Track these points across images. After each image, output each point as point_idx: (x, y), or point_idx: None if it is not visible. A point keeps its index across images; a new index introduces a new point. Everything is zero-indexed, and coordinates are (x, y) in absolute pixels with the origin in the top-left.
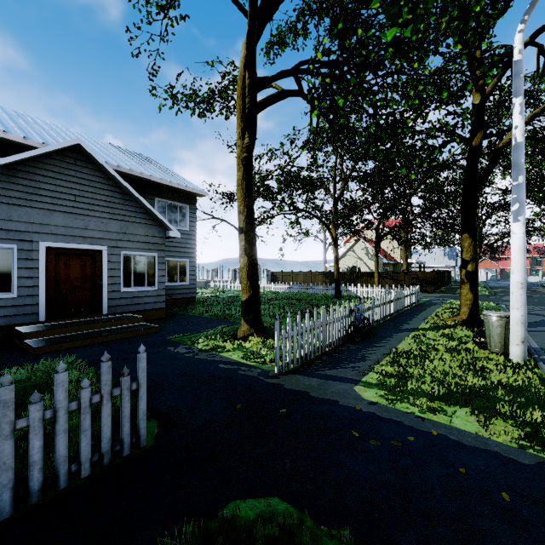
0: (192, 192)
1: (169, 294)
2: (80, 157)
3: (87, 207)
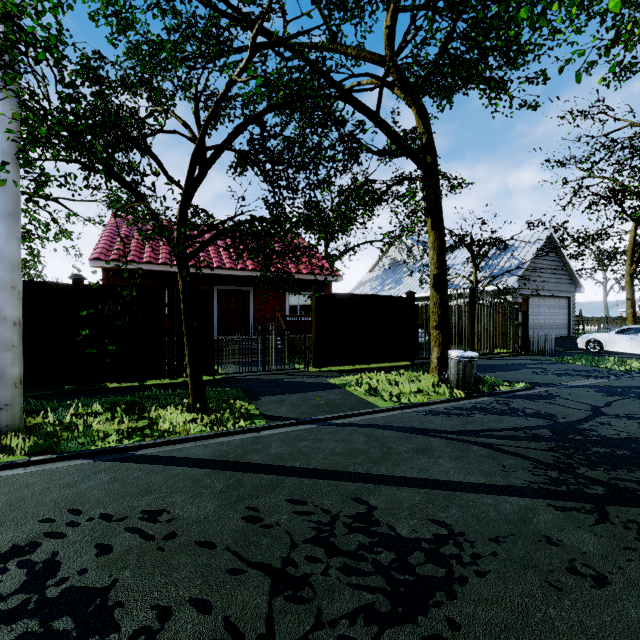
0: None
1: None
2: None
3: None
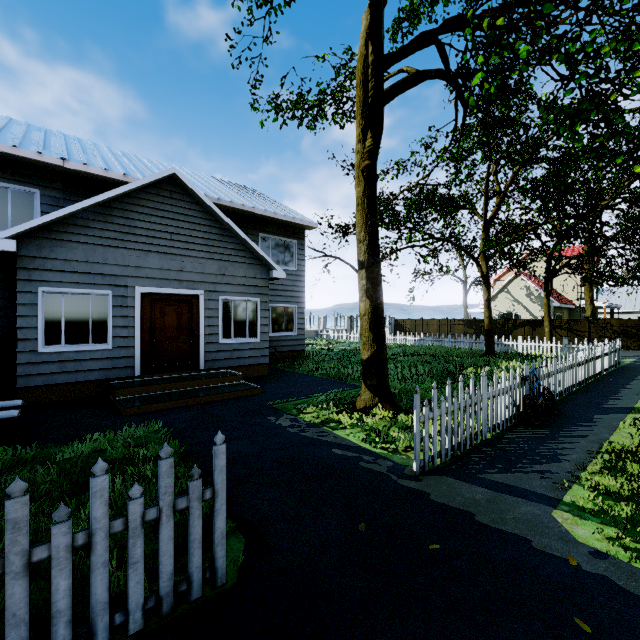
0: (300, 225)
1: (274, 346)
2: (176, 190)
3: (183, 246)
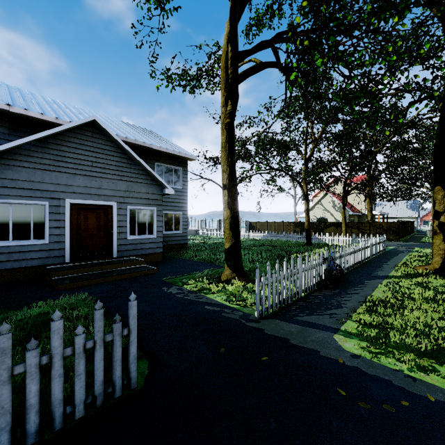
0: (184, 157)
1: (166, 240)
2: (96, 131)
3: (101, 171)
